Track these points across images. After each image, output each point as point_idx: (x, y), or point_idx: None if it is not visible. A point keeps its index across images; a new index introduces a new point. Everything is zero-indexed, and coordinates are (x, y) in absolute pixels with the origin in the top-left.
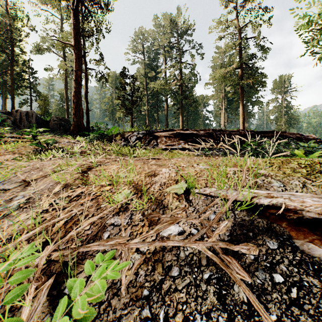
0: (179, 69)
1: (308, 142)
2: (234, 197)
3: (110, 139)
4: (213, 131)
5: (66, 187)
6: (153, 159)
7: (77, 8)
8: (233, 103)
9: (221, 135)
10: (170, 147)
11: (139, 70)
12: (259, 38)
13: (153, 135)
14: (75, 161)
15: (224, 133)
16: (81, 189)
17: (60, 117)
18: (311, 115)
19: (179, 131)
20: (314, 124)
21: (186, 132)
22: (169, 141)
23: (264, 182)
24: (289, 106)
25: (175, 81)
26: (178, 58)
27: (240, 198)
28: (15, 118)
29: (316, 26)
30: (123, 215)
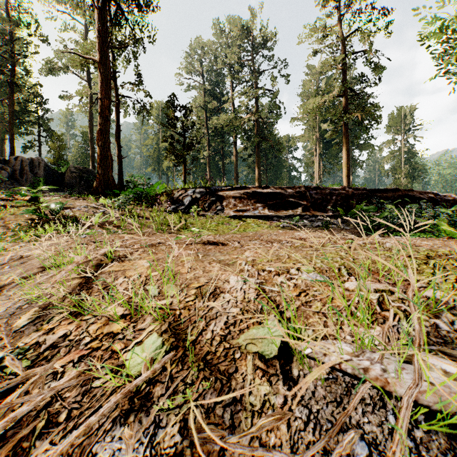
0: (254, 97)
1: (452, 207)
2: (412, 395)
3: (152, 200)
4: (306, 189)
5: (42, 315)
6: (215, 246)
7: (103, 5)
8: (331, 147)
9: (317, 195)
10: (242, 213)
11: (197, 99)
12: (371, 53)
13: (216, 194)
14: (73, 254)
15: (323, 192)
16: (65, 327)
17: (81, 167)
18: (443, 164)
19: (255, 189)
20: (448, 176)
21: (266, 190)
22: (240, 204)
23: (455, 330)
24: (411, 151)
25: (249, 115)
26: (253, 82)
27: (428, 401)
28: (13, 169)
29: (455, 34)
30: (134, 427)
